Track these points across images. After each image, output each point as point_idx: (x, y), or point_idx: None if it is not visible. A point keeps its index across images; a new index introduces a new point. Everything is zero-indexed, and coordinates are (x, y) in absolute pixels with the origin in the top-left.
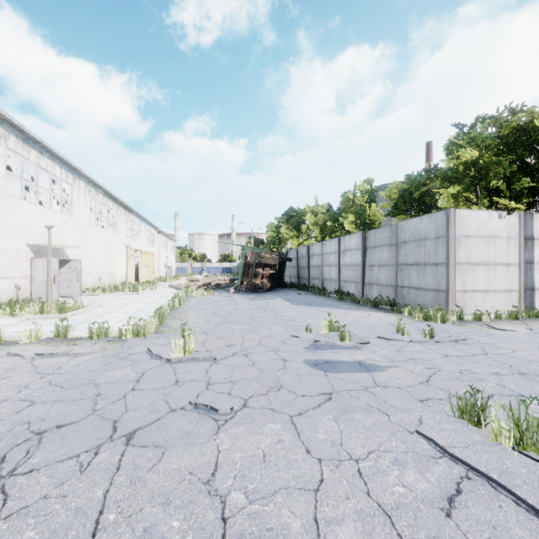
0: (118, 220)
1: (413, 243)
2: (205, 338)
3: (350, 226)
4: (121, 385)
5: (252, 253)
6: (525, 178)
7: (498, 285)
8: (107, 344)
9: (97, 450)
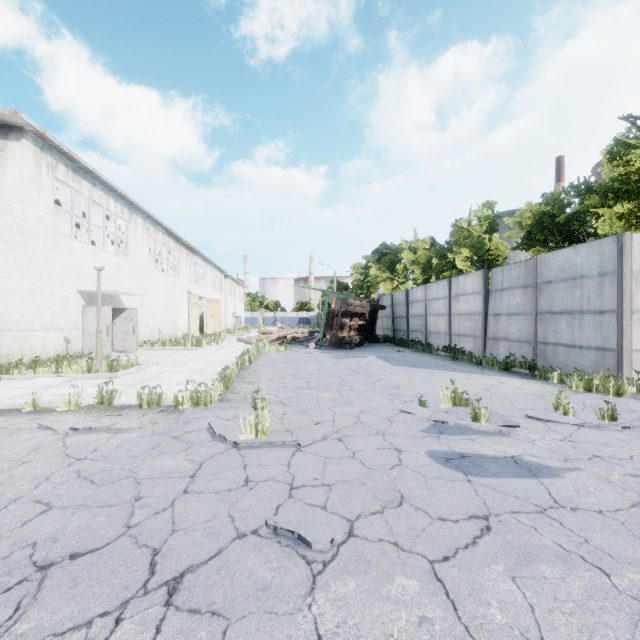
0: (180, 262)
1: (562, 284)
2: (283, 410)
3: (464, 264)
4: (170, 482)
5: (337, 299)
6: None
7: None
8: (159, 415)
9: (120, 614)
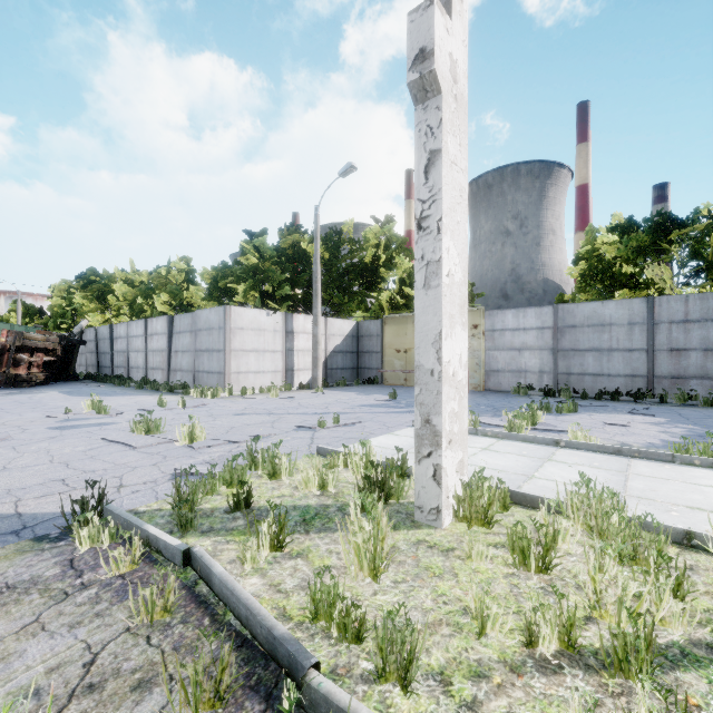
0: None
1: (205, 332)
2: None
3: (165, 307)
4: None
5: (9, 332)
6: (287, 287)
7: (267, 368)
8: None
9: None
